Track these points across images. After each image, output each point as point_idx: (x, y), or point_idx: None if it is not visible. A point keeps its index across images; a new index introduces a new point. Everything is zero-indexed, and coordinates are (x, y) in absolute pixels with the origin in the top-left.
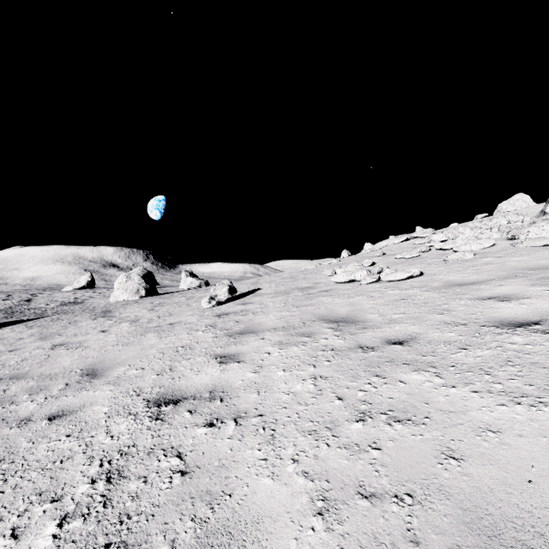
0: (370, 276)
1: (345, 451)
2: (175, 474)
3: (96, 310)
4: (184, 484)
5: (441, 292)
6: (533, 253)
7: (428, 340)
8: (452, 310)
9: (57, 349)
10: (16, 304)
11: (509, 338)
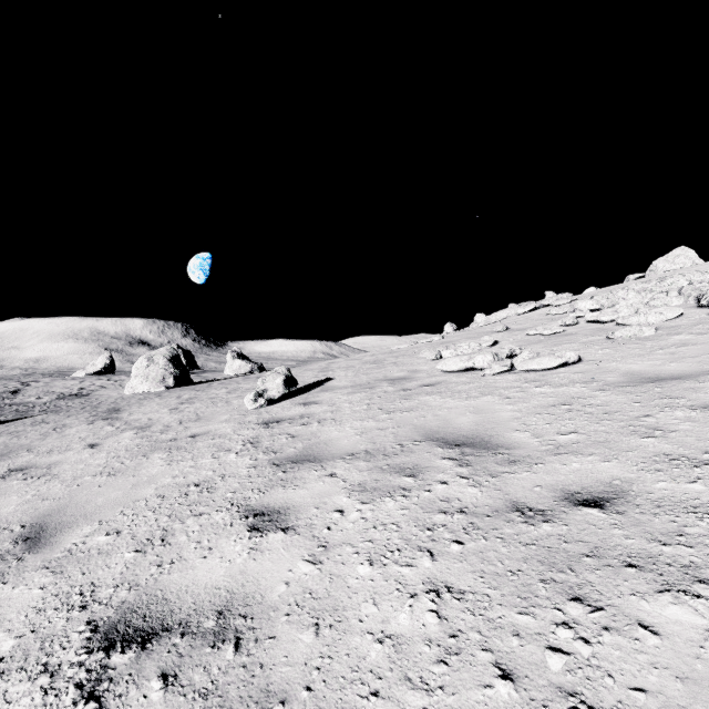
0: (497, 363)
1: None
2: None
3: (100, 408)
4: None
5: (627, 391)
6: None
7: (655, 501)
8: (669, 430)
9: (10, 478)
10: None
11: None
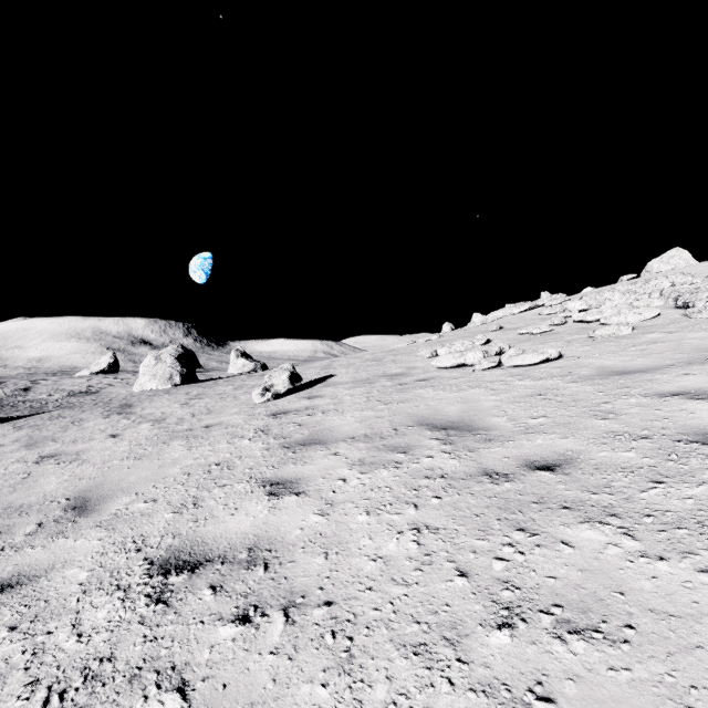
0: (487, 359)
1: (484, 701)
2: None
3: (112, 404)
4: None
5: (595, 383)
6: None
7: (594, 465)
8: (621, 414)
9: (44, 463)
10: (9, 394)
11: None
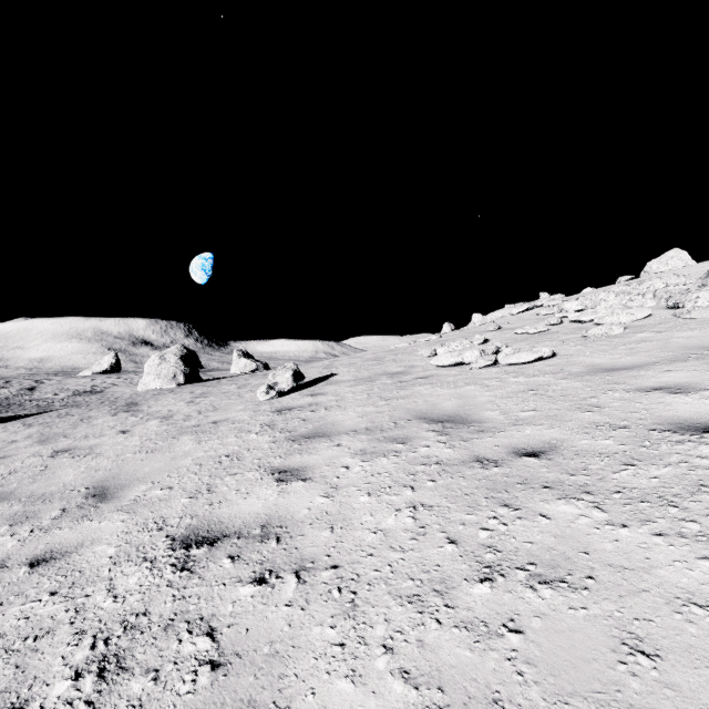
0: (483, 358)
1: (466, 634)
2: (202, 667)
3: (118, 403)
4: (215, 686)
5: (584, 379)
6: (706, 326)
7: (575, 451)
8: (604, 407)
9: (59, 457)
10: (15, 393)
11: (696, 449)
